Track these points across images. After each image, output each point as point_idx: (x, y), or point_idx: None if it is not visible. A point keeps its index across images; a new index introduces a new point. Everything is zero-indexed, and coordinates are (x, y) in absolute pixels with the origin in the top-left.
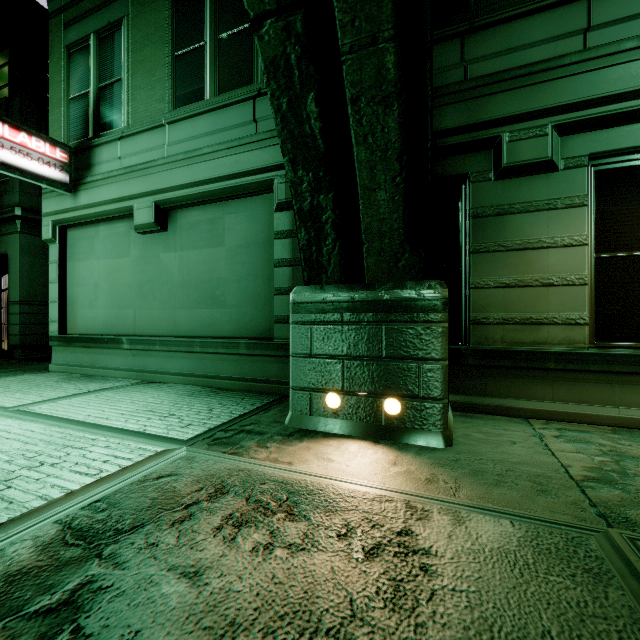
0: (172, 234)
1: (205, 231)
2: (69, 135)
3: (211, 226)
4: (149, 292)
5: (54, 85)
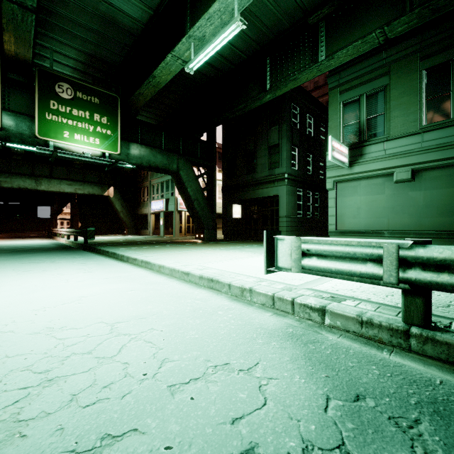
0: (418, 183)
1: (445, 180)
2: (343, 141)
3: (450, 178)
4: (399, 210)
5: (332, 120)
